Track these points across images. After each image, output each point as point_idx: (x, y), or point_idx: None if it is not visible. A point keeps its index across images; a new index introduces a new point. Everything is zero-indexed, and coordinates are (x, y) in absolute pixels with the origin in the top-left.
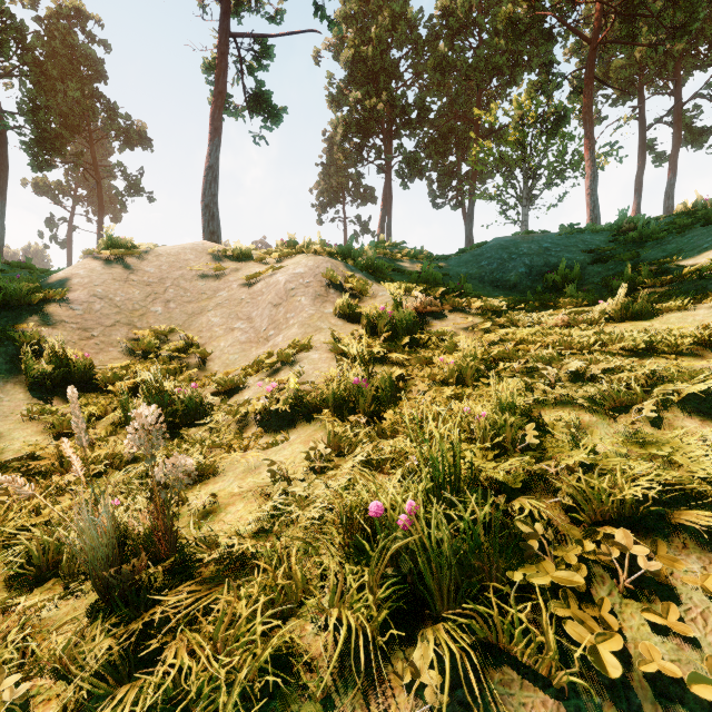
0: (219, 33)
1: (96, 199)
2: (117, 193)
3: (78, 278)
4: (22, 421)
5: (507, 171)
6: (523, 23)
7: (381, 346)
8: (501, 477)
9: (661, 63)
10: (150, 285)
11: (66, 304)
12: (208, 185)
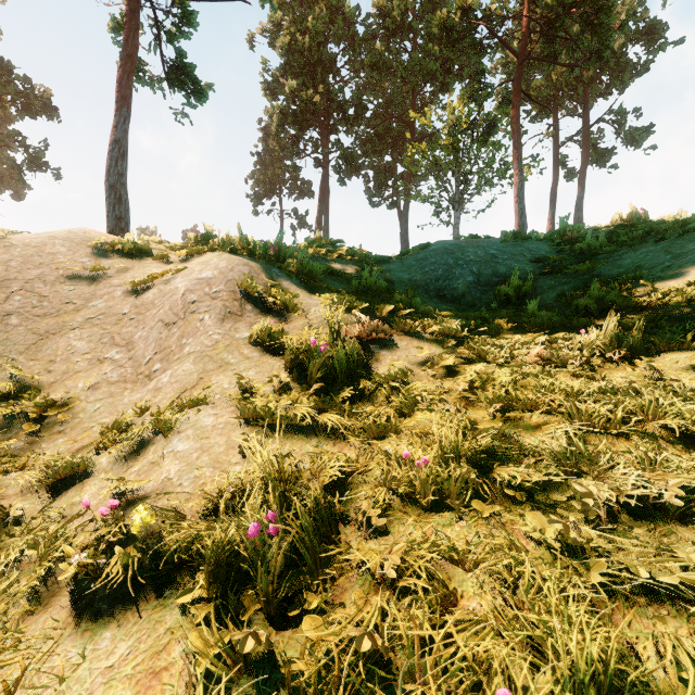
0: None
1: None
2: (13, 165)
3: None
4: None
5: (440, 175)
6: (457, 31)
7: (310, 399)
8: None
9: (573, 87)
10: None
11: None
12: (114, 162)
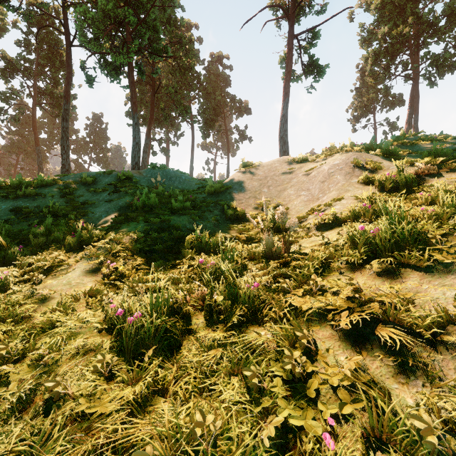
0: (288, 39)
1: (225, 147)
2: (235, 141)
3: (234, 180)
4: (227, 229)
5: None
6: None
7: (385, 195)
8: (431, 229)
9: None
10: (261, 180)
11: (232, 191)
12: (282, 126)
